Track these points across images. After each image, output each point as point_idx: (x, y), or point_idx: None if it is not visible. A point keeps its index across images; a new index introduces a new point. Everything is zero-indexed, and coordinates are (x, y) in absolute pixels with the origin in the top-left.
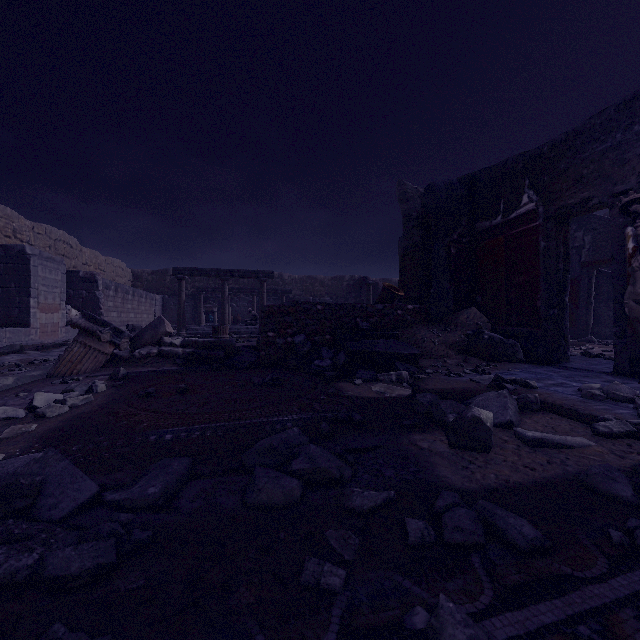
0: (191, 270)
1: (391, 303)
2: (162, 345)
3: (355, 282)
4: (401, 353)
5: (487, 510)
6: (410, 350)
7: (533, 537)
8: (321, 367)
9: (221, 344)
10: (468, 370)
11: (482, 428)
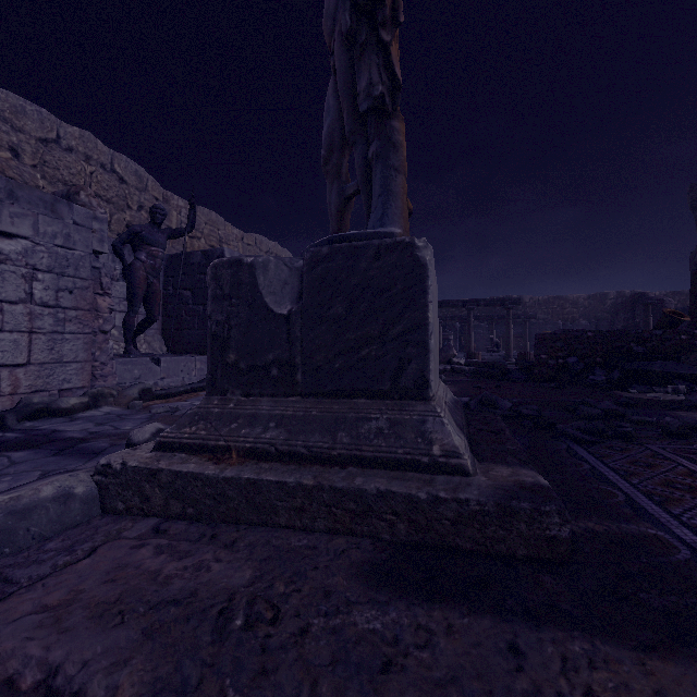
0: (440, 303)
1: (673, 328)
2: (451, 364)
3: (625, 300)
4: (680, 373)
5: None
6: (691, 371)
7: None
8: (596, 381)
9: (495, 364)
10: None
11: None
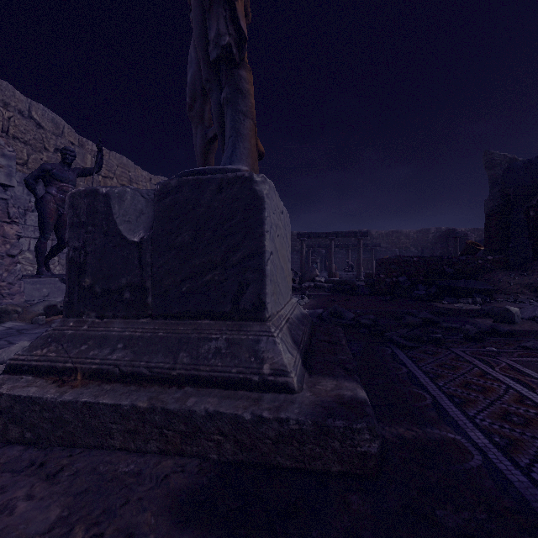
0: (309, 234)
1: (473, 255)
2: (315, 282)
3: (441, 234)
4: (478, 288)
5: (493, 326)
6: (485, 287)
7: (507, 330)
8: (419, 295)
9: (347, 282)
10: (533, 300)
11: (509, 313)
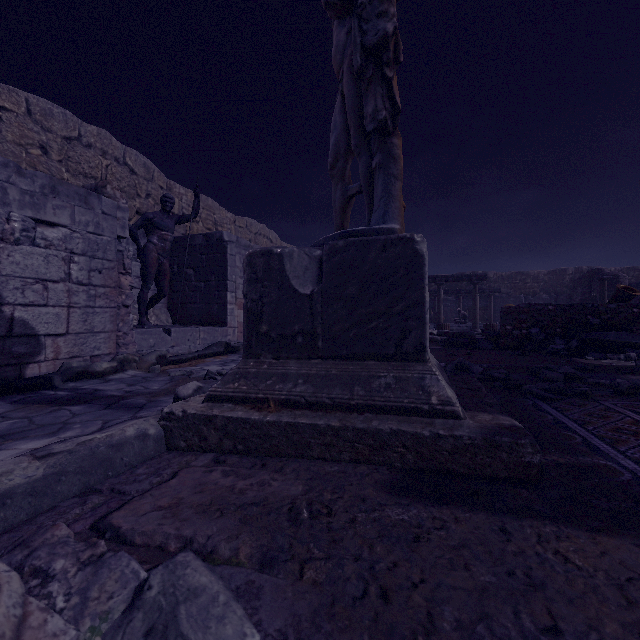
0: None
1: (626, 302)
2: None
3: (582, 275)
4: (632, 342)
5: None
6: None
7: None
8: (556, 349)
9: (465, 334)
10: None
11: None
